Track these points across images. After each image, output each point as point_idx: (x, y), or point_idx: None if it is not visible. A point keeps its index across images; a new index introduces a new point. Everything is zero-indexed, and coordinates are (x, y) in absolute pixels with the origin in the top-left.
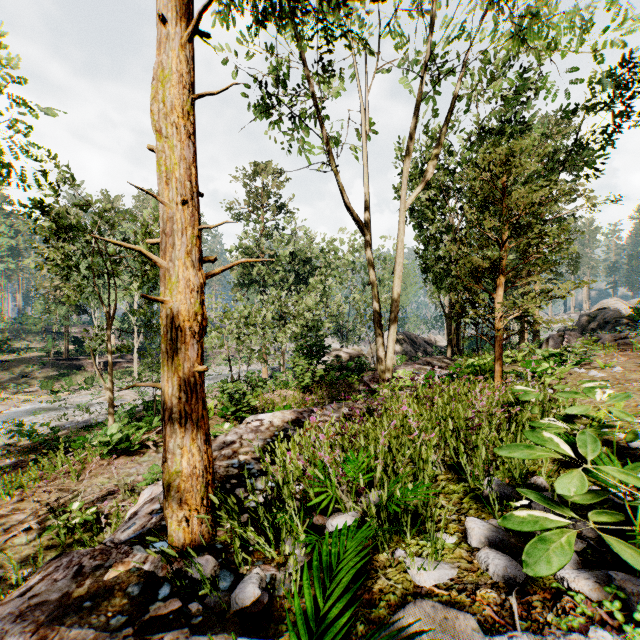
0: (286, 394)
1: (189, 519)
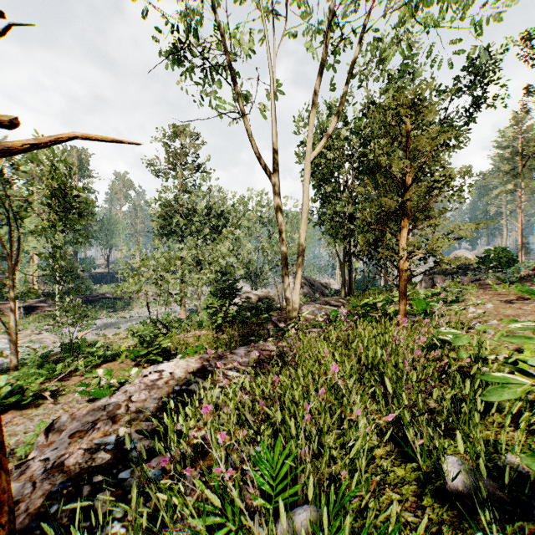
0: (200, 334)
1: None
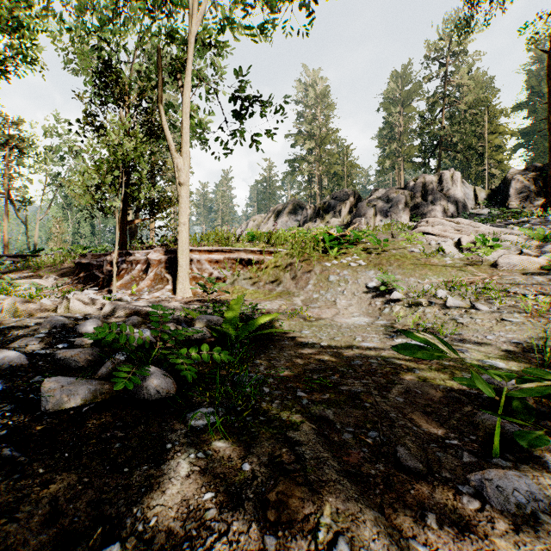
0: None
1: None
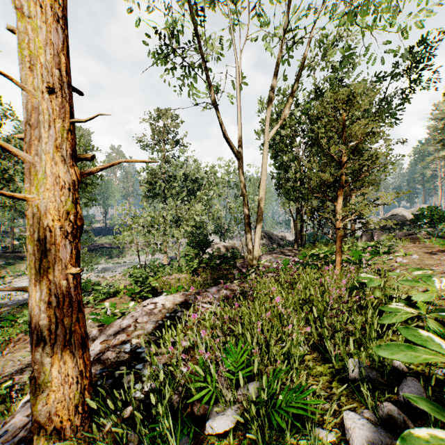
0: (180, 277)
1: (60, 430)
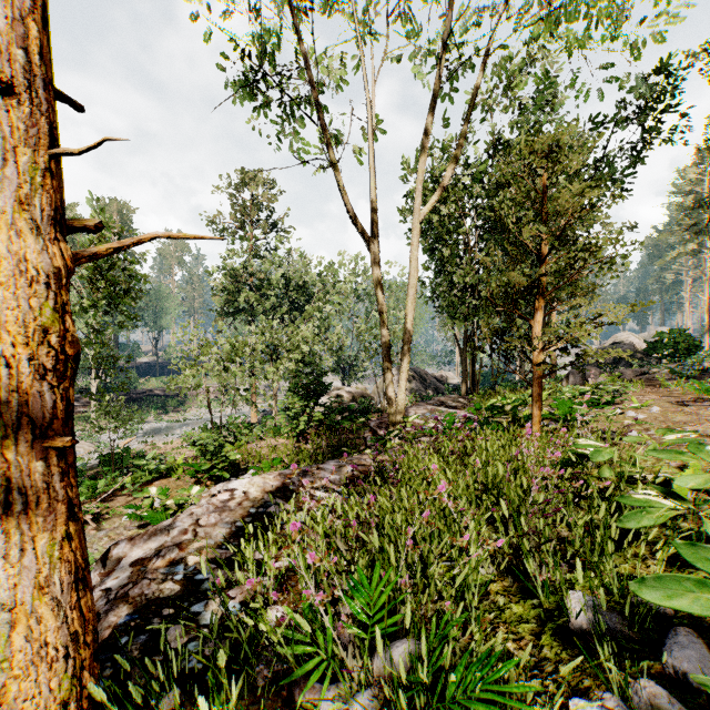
0: (277, 443)
1: None
